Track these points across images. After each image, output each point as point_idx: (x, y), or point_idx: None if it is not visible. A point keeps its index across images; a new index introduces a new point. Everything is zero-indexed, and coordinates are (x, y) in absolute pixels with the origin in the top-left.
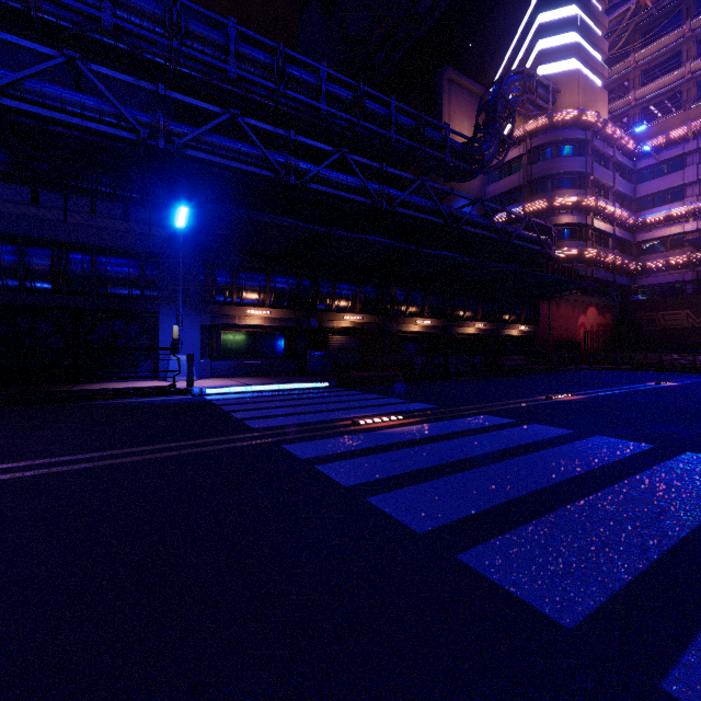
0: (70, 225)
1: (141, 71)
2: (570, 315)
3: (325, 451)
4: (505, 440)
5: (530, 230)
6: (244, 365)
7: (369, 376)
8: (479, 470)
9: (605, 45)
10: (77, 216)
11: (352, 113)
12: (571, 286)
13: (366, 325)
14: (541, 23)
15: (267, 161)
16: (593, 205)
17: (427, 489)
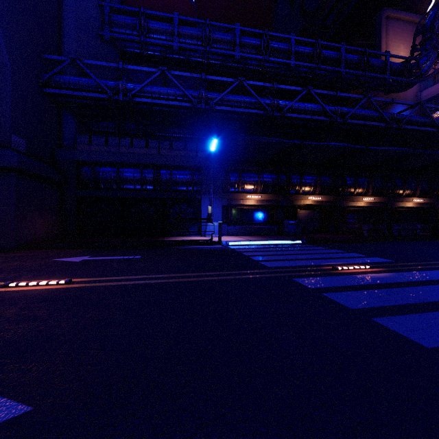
0: (161, 156)
1: (190, 68)
2: None
3: (324, 285)
4: None
5: None
6: (245, 228)
7: (329, 237)
8: None
9: None
10: (164, 151)
11: (312, 61)
12: None
13: (323, 203)
14: None
15: (260, 104)
16: None
17: (418, 318)
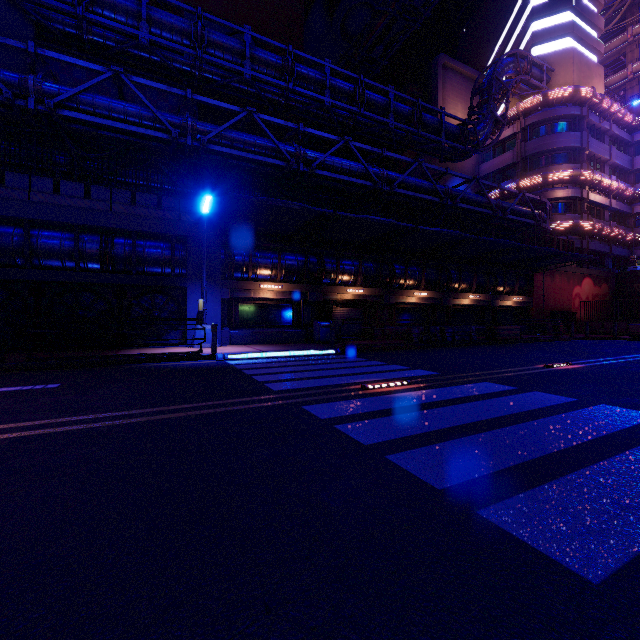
0: (115, 214)
1: (171, 79)
2: (564, 286)
3: (341, 413)
4: (509, 407)
5: (524, 205)
6: (259, 333)
7: (371, 344)
8: (487, 434)
9: (600, 21)
10: (120, 206)
11: (353, 103)
12: (566, 258)
13: (367, 298)
14: (535, 6)
15: (279, 152)
16: (588, 178)
17: (440, 449)
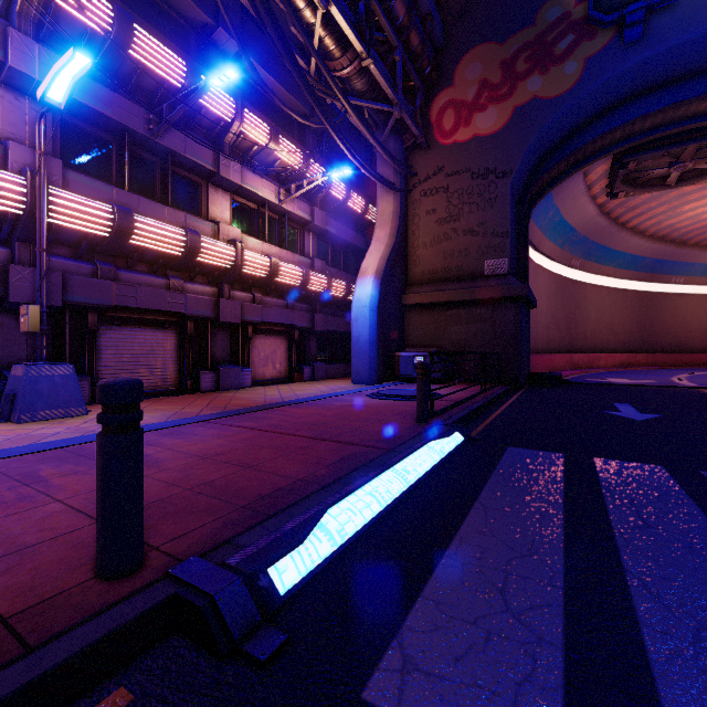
0: None
1: None
2: None
3: None
4: None
5: None
6: None
7: None
8: None
9: None
10: None
11: None
12: None
13: None
14: None
15: None
16: None
17: None
